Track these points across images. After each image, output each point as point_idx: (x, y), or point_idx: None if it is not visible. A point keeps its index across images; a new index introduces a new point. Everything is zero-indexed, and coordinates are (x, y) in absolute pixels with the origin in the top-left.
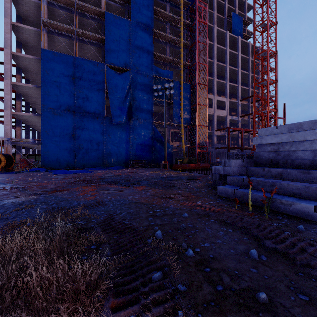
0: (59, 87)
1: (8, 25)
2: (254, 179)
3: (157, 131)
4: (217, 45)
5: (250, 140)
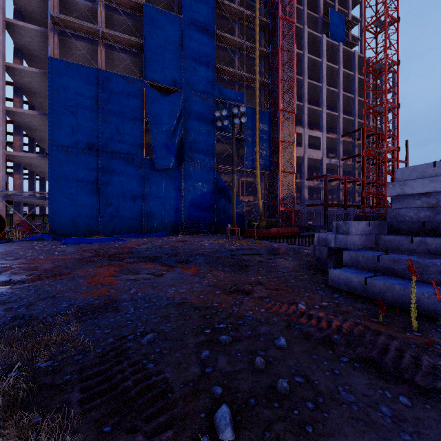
0: (76, 114)
1: None
2: (402, 258)
3: (221, 180)
4: (308, 55)
5: (357, 194)
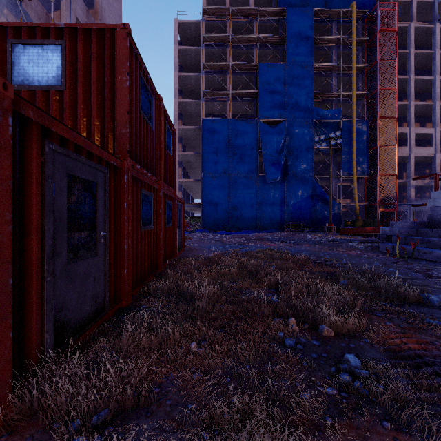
0: (216, 152)
1: (176, 103)
2: (414, 238)
3: (319, 187)
4: (415, 51)
5: None
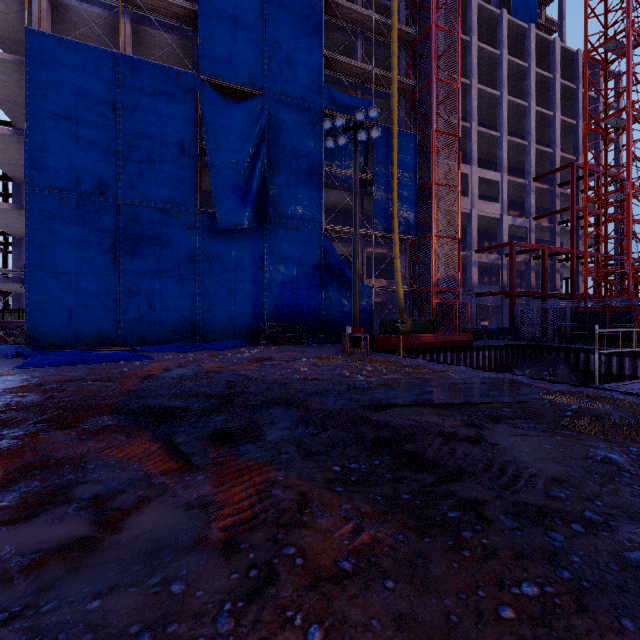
0: (75, 132)
1: None
2: None
3: (333, 250)
4: (478, 43)
5: (558, 276)
